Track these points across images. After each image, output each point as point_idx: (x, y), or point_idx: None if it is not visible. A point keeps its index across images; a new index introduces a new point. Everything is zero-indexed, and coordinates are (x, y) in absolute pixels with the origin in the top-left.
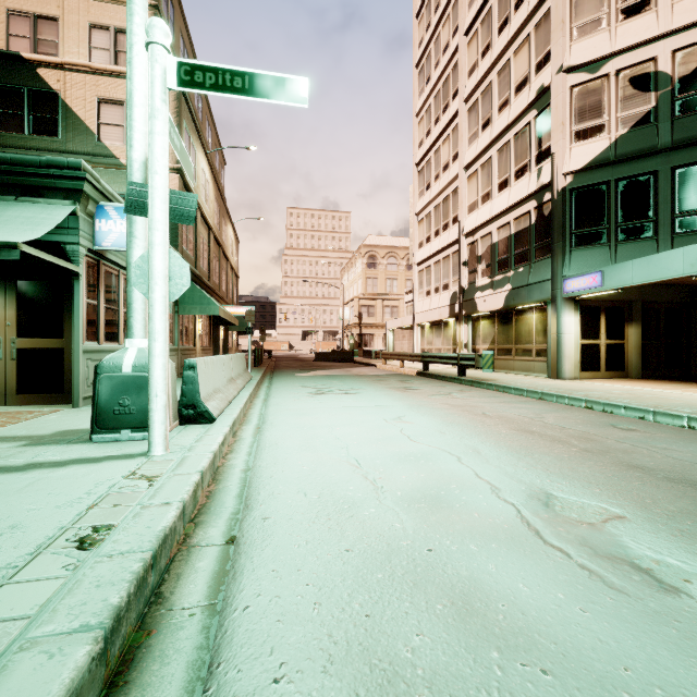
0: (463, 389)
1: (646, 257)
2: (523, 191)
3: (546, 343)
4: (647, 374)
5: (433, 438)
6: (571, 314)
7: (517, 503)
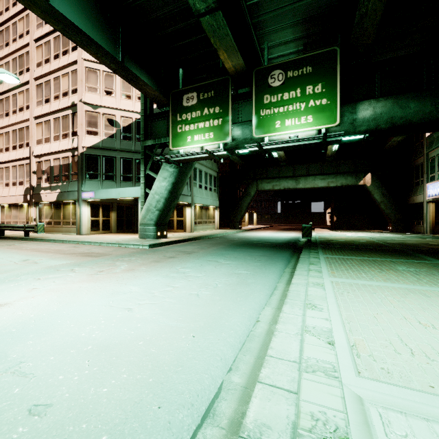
0: (24, 242)
1: (107, 189)
2: (66, 146)
3: (76, 219)
4: (119, 231)
5: None
6: (86, 207)
7: (16, 261)
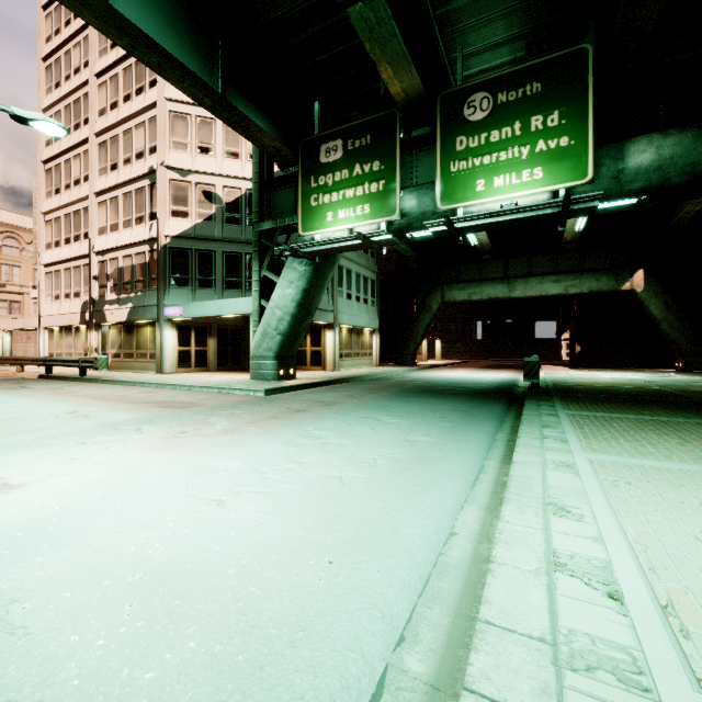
0: (78, 384)
1: (201, 302)
2: (141, 235)
3: (156, 349)
4: (221, 368)
5: (28, 406)
6: (170, 330)
7: (58, 414)
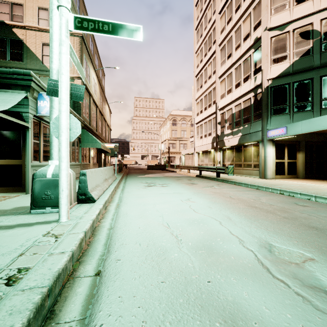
0: (219, 184)
1: (308, 119)
2: (247, 88)
3: (258, 161)
4: (307, 176)
5: (206, 210)
6: (271, 147)
7: (254, 250)
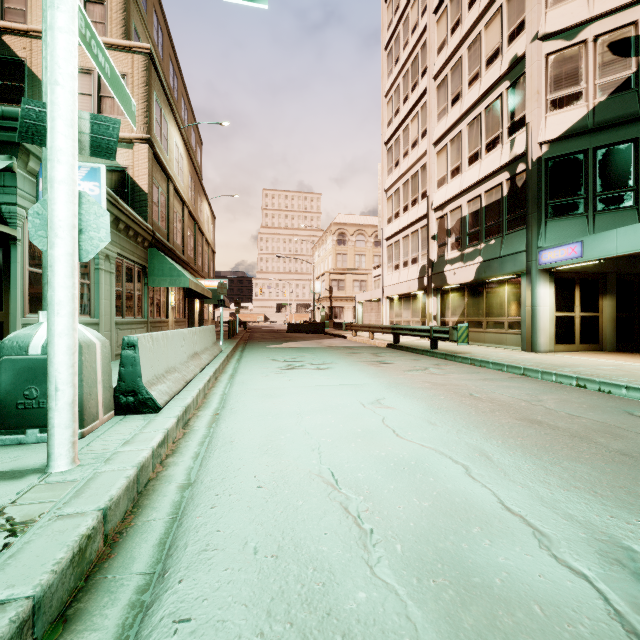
0: (438, 363)
1: (633, 225)
2: (495, 163)
3: (519, 315)
4: (621, 346)
5: (424, 432)
6: (546, 286)
7: (592, 575)
